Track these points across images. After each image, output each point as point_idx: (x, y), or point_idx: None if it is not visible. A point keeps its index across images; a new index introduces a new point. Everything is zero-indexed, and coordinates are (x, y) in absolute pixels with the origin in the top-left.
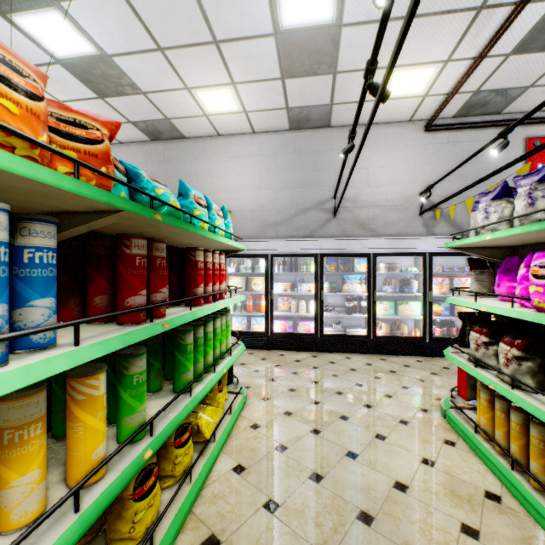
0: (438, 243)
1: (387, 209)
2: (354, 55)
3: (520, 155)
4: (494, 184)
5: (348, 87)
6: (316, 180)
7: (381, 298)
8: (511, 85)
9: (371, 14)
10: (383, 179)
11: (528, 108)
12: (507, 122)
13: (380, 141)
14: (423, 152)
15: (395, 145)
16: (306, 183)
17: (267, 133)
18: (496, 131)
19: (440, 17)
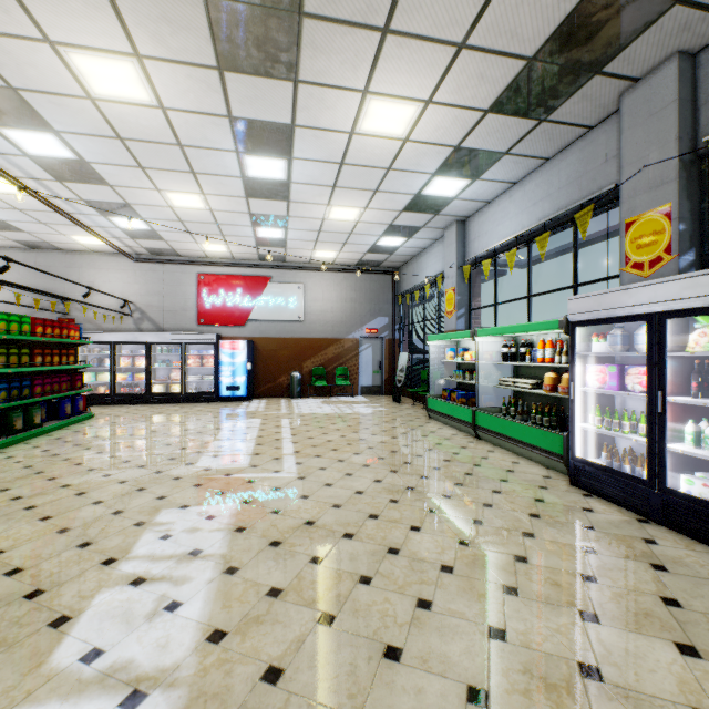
0: (119, 336)
1: (109, 311)
2: (30, 229)
3: (195, 283)
4: (180, 299)
5: (48, 237)
6: (54, 287)
7: (99, 371)
8: (161, 248)
9: (17, 220)
10: (106, 290)
11: (195, 256)
12: (187, 262)
13: (104, 265)
14: (134, 275)
15: (115, 268)
16: (46, 289)
17: (12, 248)
18: (181, 267)
19: (63, 225)
